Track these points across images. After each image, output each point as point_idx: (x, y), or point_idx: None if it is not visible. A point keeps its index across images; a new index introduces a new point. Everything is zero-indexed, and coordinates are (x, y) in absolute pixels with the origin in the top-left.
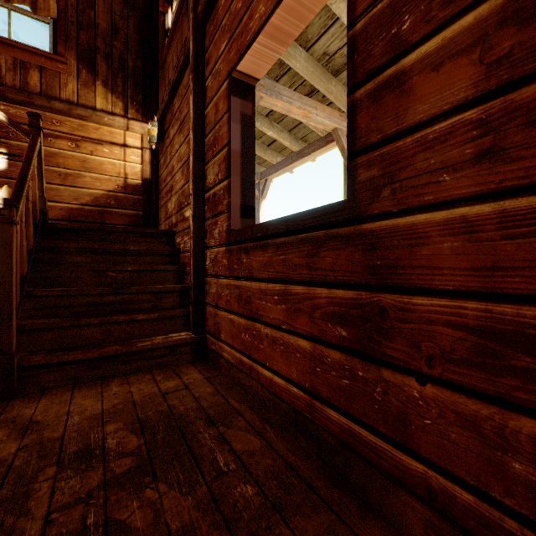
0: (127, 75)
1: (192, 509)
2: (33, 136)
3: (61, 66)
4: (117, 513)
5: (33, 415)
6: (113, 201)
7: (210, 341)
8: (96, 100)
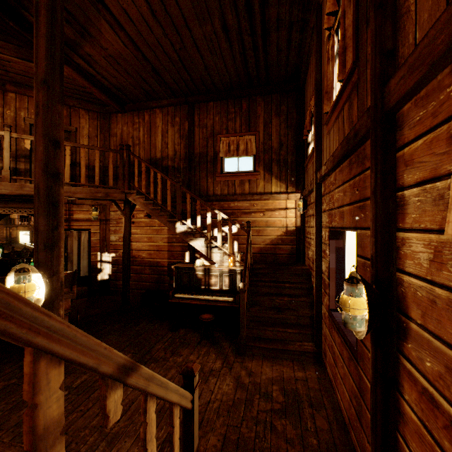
0: (287, 168)
1: (294, 434)
2: (248, 232)
3: (257, 176)
4: (274, 421)
5: (251, 368)
6: (280, 241)
7: (323, 355)
8: (272, 187)
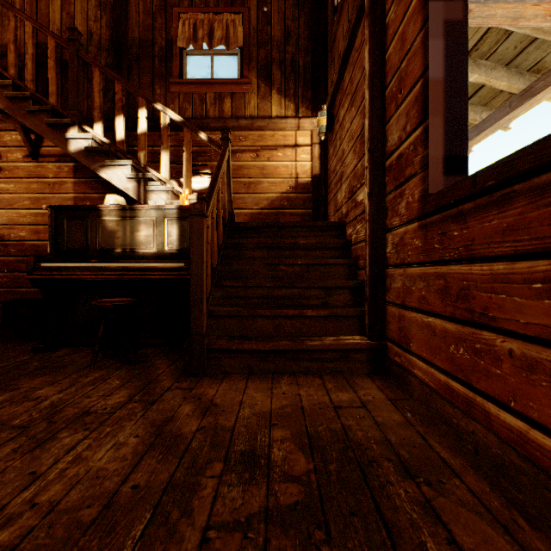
0: (298, 75)
1: None
2: (223, 147)
3: (245, 87)
4: None
5: (213, 397)
6: (286, 202)
7: (392, 351)
8: (272, 108)
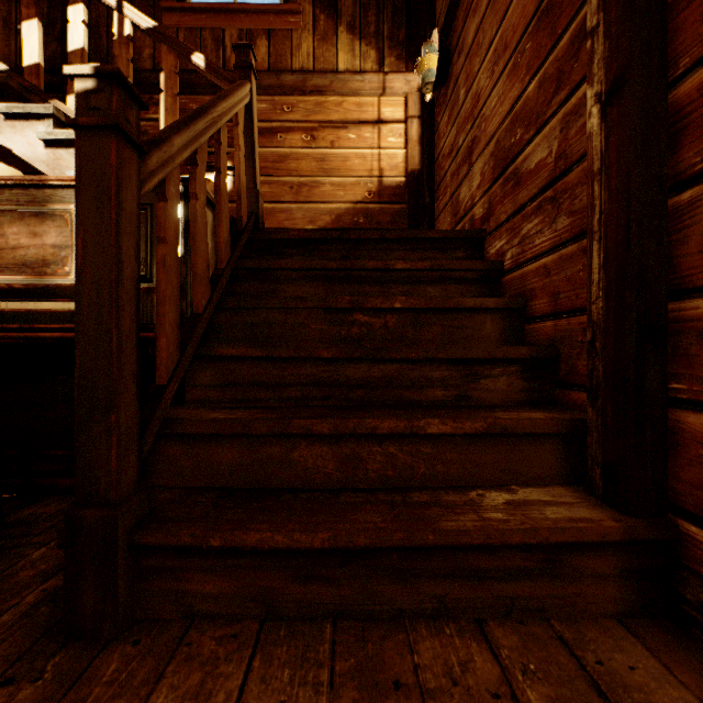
0: (383, 2)
1: None
2: (239, 81)
3: (293, 20)
4: None
5: None
6: (362, 218)
7: None
8: (338, 57)
